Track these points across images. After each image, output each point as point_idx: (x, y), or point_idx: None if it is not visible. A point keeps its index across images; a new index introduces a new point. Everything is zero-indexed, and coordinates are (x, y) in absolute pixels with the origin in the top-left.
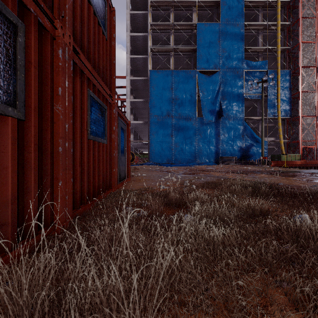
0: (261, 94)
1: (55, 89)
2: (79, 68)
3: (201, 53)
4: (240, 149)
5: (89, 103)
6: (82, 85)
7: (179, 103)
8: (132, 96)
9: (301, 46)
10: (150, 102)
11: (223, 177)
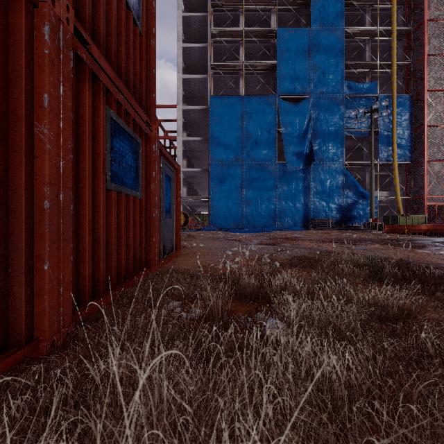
0: (369, 130)
1: (37, 96)
2: (88, 68)
3: (283, 72)
4: (339, 208)
5: (109, 130)
6: (95, 99)
7: (251, 143)
8: (186, 133)
9: (426, 61)
10: (211, 141)
11: (319, 248)
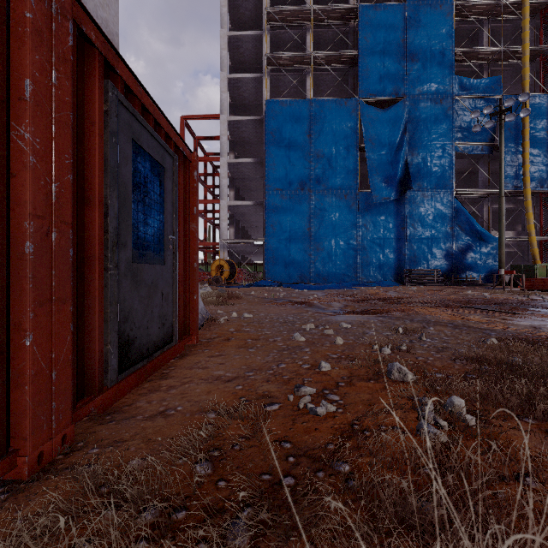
0: (489, 144)
1: None
2: None
3: (367, 65)
4: (447, 254)
5: None
6: None
7: (323, 164)
8: (233, 155)
9: None
10: (267, 163)
11: (473, 325)
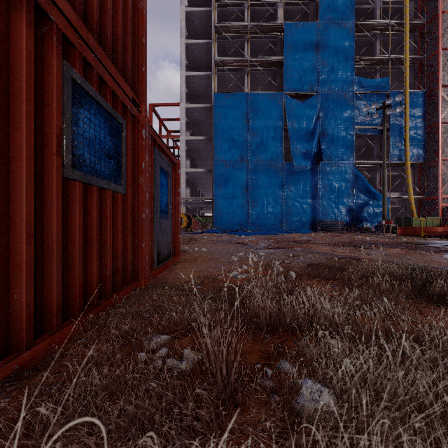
0: (380, 128)
1: None
2: None
3: (290, 68)
4: (349, 209)
5: (69, 95)
6: (44, 46)
7: (257, 142)
8: (189, 133)
9: (441, 55)
10: (215, 140)
11: (335, 253)
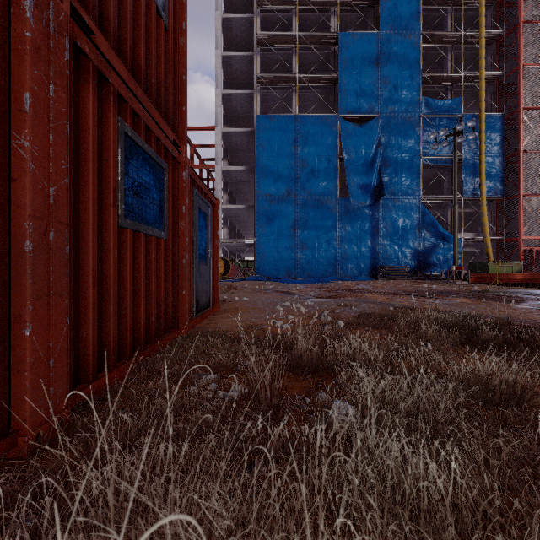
0: (451, 157)
1: (15, 96)
2: (93, 65)
3: (346, 86)
4: (415, 253)
5: (122, 149)
6: (103, 107)
7: (307, 173)
8: (227, 162)
9: (522, 73)
10: (258, 171)
11: (392, 303)
